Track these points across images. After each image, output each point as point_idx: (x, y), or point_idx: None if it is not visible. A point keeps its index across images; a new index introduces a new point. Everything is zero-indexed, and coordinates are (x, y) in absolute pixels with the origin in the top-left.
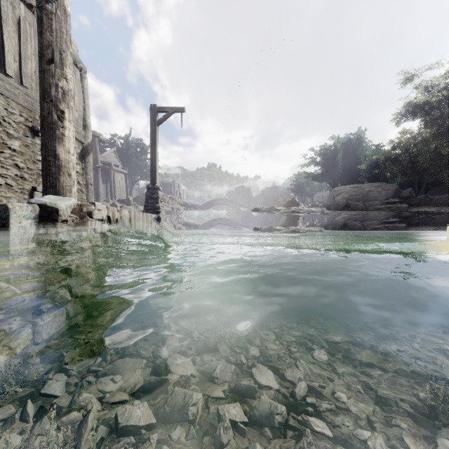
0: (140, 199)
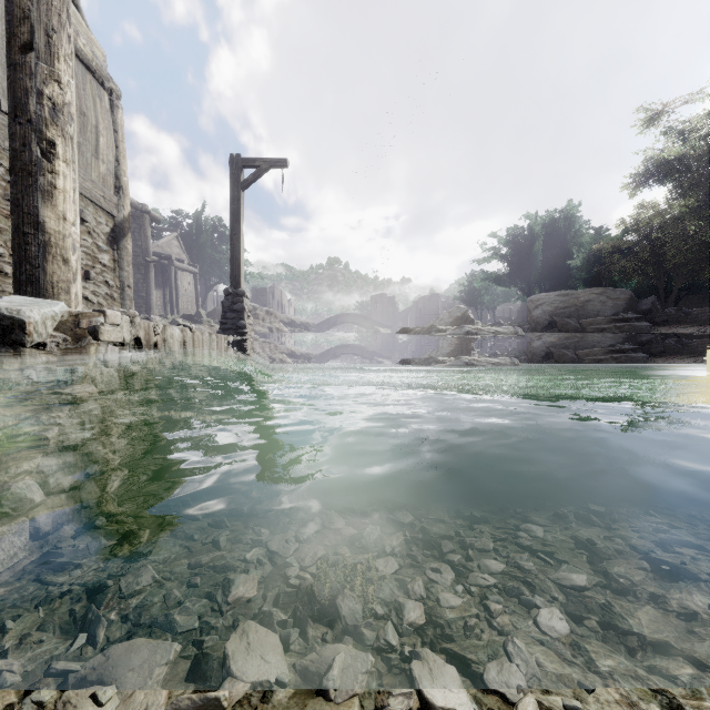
0: (219, 314)
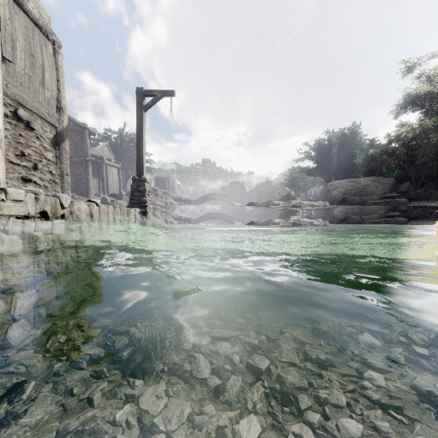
0: None
